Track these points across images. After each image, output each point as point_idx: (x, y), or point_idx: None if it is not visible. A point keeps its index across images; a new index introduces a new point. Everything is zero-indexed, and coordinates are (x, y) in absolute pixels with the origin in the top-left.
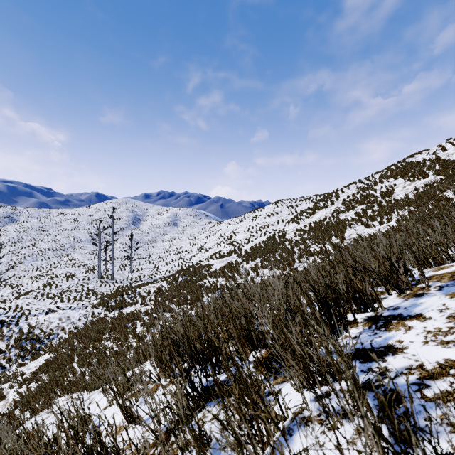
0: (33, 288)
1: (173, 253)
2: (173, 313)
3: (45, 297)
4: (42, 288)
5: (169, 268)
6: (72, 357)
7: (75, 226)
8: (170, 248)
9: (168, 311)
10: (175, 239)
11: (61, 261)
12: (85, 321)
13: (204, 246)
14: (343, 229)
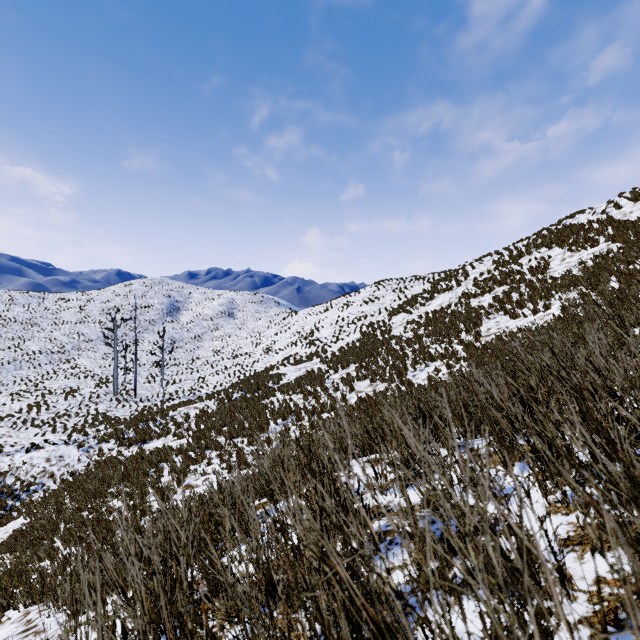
0: (12, 412)
1: (228, 357)
2: (220, 451)
3: (29, 425)
4: (25, 411)
5: (221, 379)
6: (56, 526)
7: (81, 317)
8: (223, 349)
9: (213, 448)
10: (230, 336)
11: (59, 370)
12: (87, 463)
13: (272, 346)
14: (477, 320)
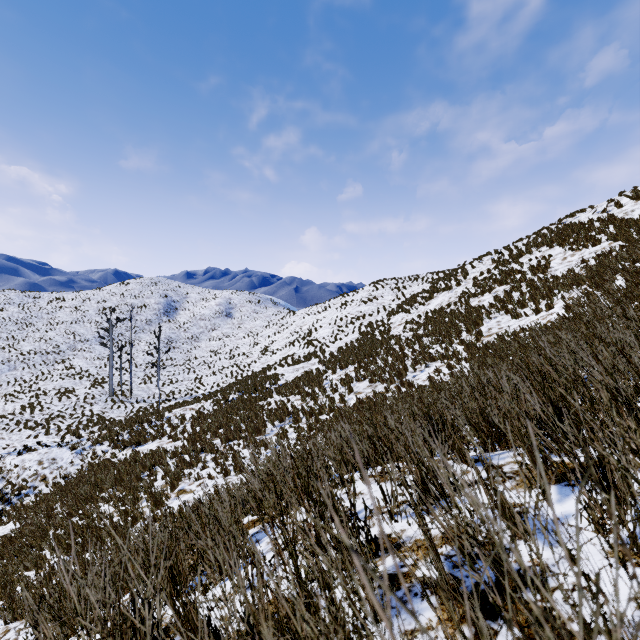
0: (5, 413)
1: (225, 357)
2: (216, 454)
3: (22, 427)
4: (19, 412)
5: (218, 379)
6: (45, 533)
7: (76, 317)
8: (220, 350)
9: (208, 451)
10: (228, 336)
11: (53, 371)
12: (81, 465)
13: (270, 346)
14: (478, 320)
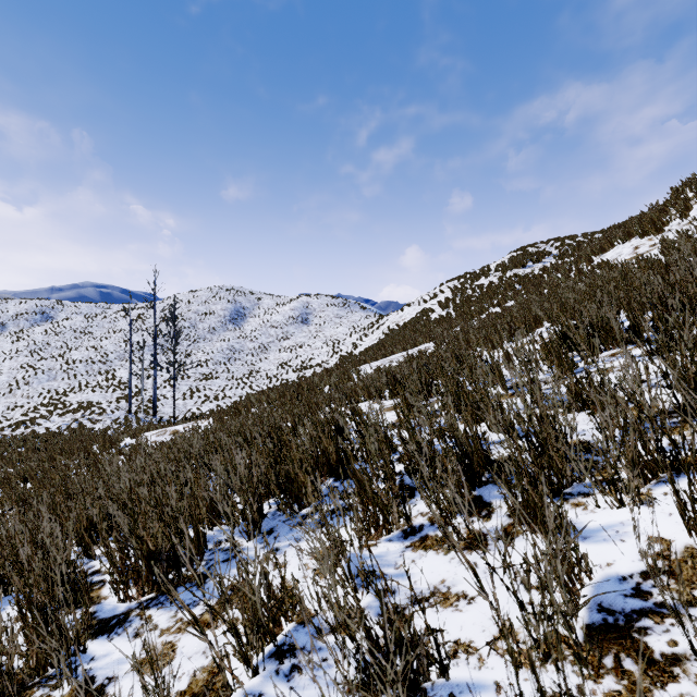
0: None
1: (294, 370)
2: None
3: None
4: (5, 428)
5: None
6: None
7: (136, 325)
8: (290, 362)
9: None
10: (302, 346)
11: (93, 382)
12: None
13: (353, 352)
14: None
